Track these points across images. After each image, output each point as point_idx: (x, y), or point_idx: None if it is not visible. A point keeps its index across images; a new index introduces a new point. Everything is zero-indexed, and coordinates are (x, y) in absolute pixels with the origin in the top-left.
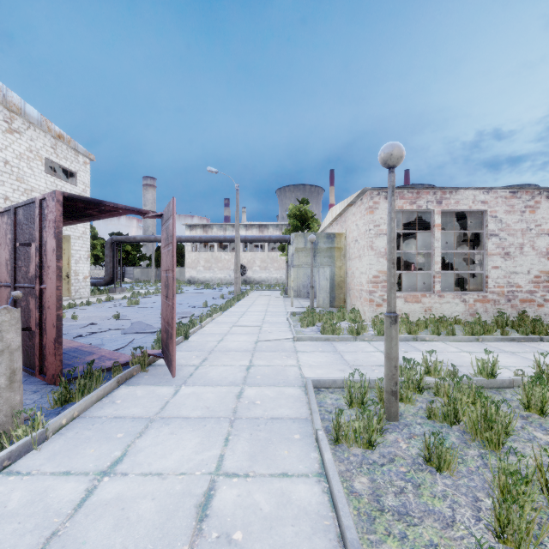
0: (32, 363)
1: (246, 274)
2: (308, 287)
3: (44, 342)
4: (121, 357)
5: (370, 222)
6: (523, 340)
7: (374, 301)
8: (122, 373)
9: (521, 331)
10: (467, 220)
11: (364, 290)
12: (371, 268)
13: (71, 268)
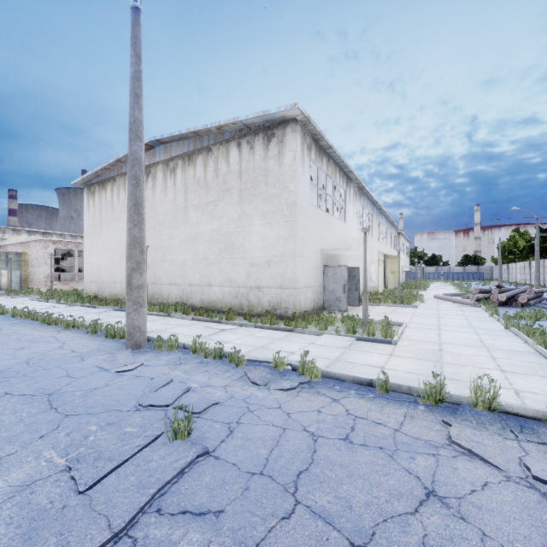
0: None
1: None
2: None
3: None
4: None
5: (45, 253)
6: None
7: (47, 285)
8: None
9: None
10: None
11: (42, 281)
12: (46, 271)
13: None
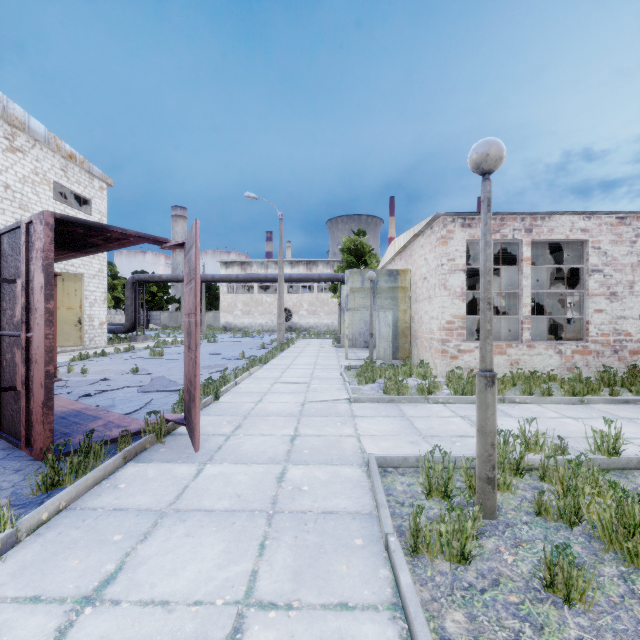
0: (18, 432)
1: (291, 319)
2: (365, 335)
3: (31, 406)
4: (132, 423)
5: (442, 255)
6: (639, 403)
7: (448, 352)
8: (130, 446)
9: (634, 391)
10: (560, 254)
11: (435, 339)
12: (444, 311)
13: (85, 312)
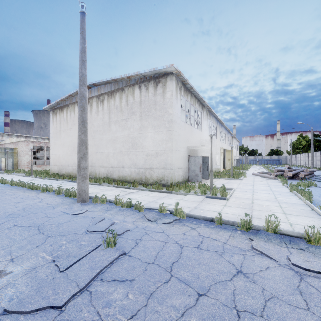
0: None
1: None
2: None
3: None
4: None
5: (27, 148)
6: None
7: (28, 167)
8: None
9: None
10: None
11: (25, 164)
12: (28, 159)
13: None
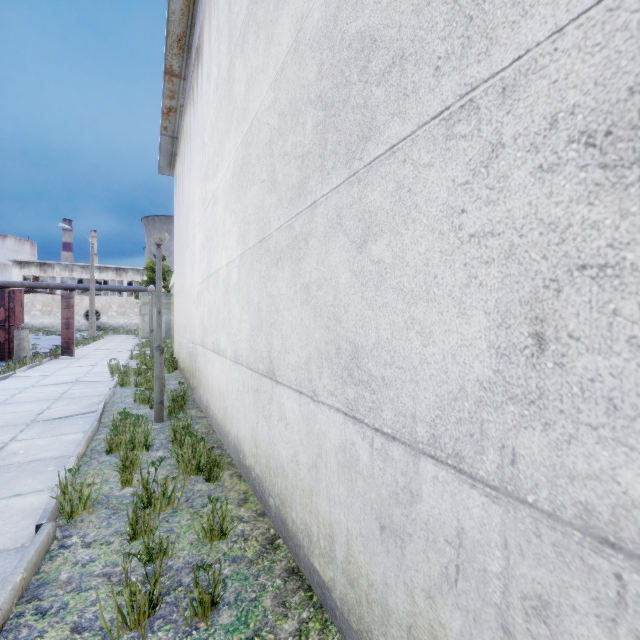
0: None
1: (100, 319)
2: None
3: (11, 346)
4: None
5: None
6: None
7: None
8: (50, 357)
9: None
10: None
11: None
12: None
13: None
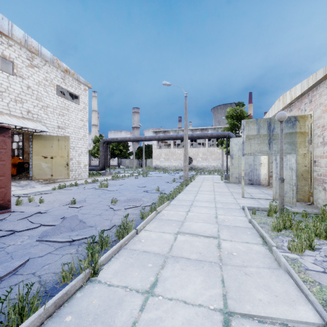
0: None
1: (192, 163)
2: (249, 175)
3: None
4: None
5: None
6: None
7: None
8: None
9: None
10: None
11: None
12: None
13: (75, 159)
